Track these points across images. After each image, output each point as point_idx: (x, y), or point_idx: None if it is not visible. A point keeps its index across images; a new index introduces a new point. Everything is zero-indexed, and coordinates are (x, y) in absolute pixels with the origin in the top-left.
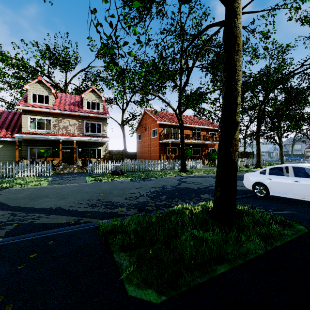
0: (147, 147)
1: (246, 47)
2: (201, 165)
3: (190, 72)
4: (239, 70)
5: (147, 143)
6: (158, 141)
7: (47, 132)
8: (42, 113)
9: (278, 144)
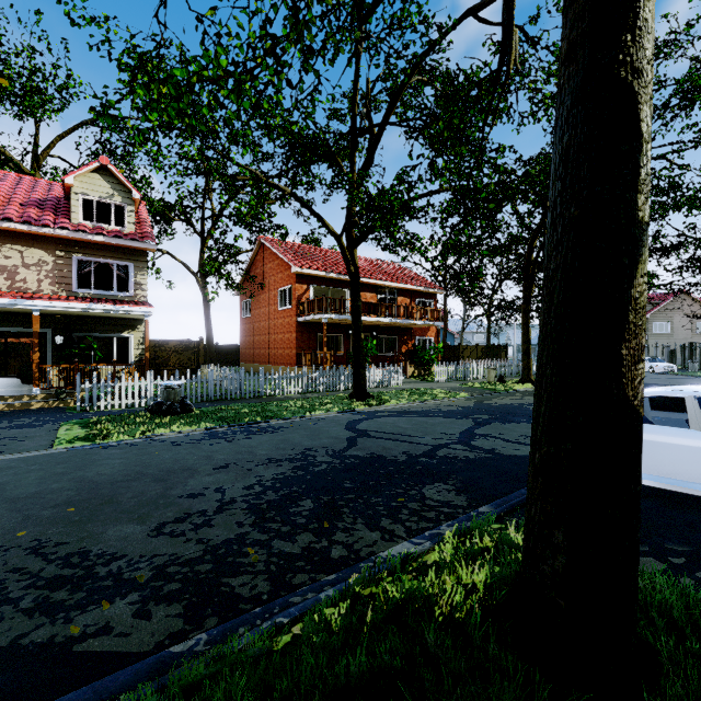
0: (267, 332)
1: (529, 67)
2: (401, 379)
3: (377, 138)
4: None
5: (267, 322)
6: (295, 319)
7: None
8: None
9: None
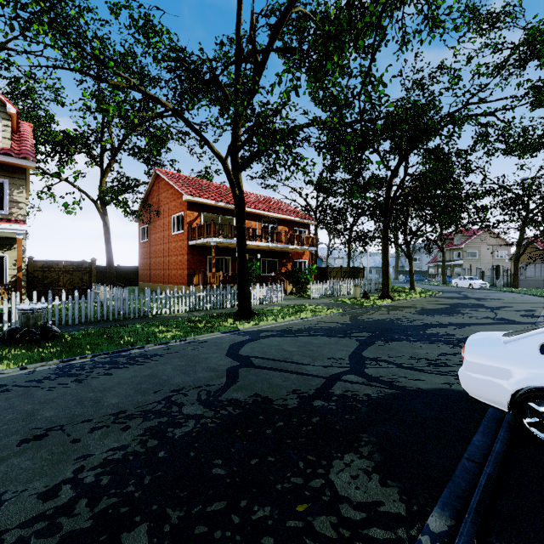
0: (162, 254)
1: None
2: (282, 297)
3: (261, 66)
4: None
5: (162, 245)
6: (186, 242)
7: None
8: None
9: (406, 254)
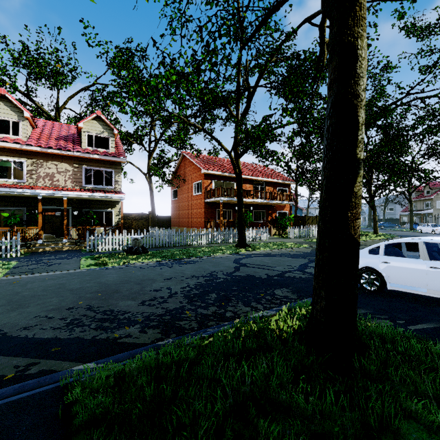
0: (187, 208)
1: None
2: (267, 236)
3: (252, 94)
4: (362, 57)
5: (187, 202)
6: (203, 200)
7: (16, 183)
8: (8, 151)
9: (370, 206)
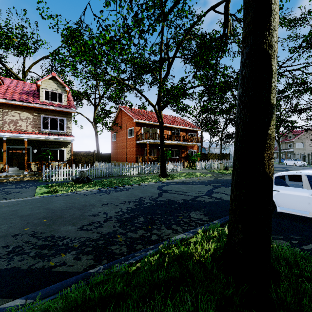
0: (123, 147)
1: (237, 33)
2: (182, 168)
3: (171, 63)
4: (275, 12)
5: (123, 143)
6: (135, 142)
7: None
8: None
9: None
